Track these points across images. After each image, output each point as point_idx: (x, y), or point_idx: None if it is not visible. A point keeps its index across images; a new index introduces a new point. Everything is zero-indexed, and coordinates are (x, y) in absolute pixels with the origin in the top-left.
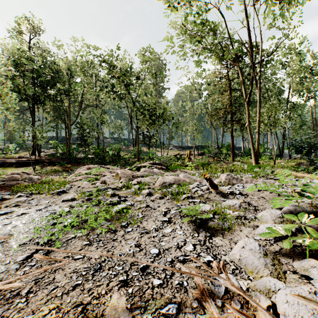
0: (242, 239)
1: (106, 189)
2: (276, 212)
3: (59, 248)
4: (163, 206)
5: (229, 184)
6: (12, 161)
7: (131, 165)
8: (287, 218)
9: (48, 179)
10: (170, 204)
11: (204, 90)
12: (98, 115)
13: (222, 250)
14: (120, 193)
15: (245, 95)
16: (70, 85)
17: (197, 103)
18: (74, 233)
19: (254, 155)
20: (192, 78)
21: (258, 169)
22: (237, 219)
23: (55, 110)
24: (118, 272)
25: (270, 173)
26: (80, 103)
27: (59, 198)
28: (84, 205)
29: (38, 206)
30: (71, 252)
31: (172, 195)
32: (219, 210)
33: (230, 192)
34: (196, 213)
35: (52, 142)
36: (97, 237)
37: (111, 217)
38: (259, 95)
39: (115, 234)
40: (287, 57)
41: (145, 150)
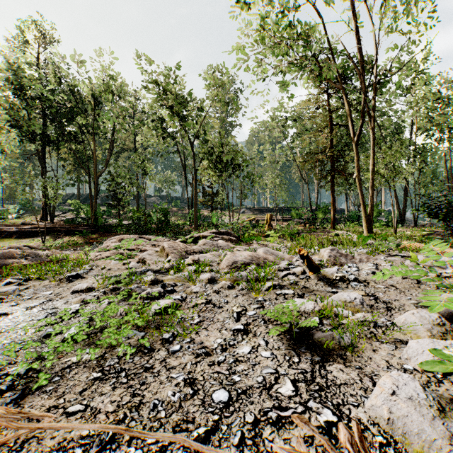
0: (387, 374)
1: (144, 272)
2: (429, 316)
3: (45, 387)
4: (234, 302)
5: (335, 263)
6: (12, 230)
7: (185, 235)
8: (451, 327)
9: (62, 255)
10: (246, 298)
11: (291, 127)
12: (137, 162)
13: (349, 395)
14: (165, 279)
15: (352, 132)
16: (96, 119)
17: (280, 145)
18: (77, 355)
19: (366, 220)
20: (274, 109)
21: (372, 240)
22: (362, 326)
23: (75, 155)
24: (146, 450)
25: (393, 247)
26: (111, 145)
27: (68, 288)
28: (104, 301)
29: (31, 301)
30: (35, 426)
31: (247, 282)
32: (331, 311)
33: (340, 277)
34: (291, 318)
35: (72, 202)
36: (117, 362)
37: (145, 324)
38: (373, 132)
39: (149, 356)
40: (414, 77)
41: (206, 213)
